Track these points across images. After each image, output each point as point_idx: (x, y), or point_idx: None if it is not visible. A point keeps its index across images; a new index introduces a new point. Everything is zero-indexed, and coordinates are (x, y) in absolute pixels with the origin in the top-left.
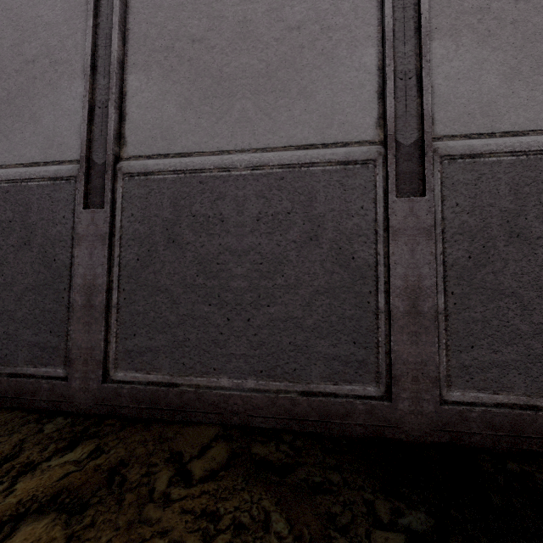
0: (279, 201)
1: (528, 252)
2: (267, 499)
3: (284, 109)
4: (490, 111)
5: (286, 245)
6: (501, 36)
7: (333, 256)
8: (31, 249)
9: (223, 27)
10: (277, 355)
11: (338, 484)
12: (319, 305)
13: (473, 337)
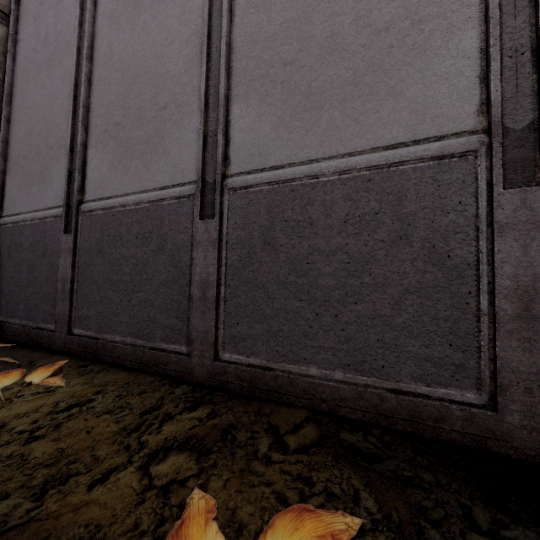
0: (366, 202)
1: None
2: (356, 479)
3: (372, 111)
4: None
5: (373, 245)
6: None
7: (425, 255)
8: (164, 253)
9: (312, 46)
10: (365, 350)
11: (429, 482)
12: (409, 304)
13: None
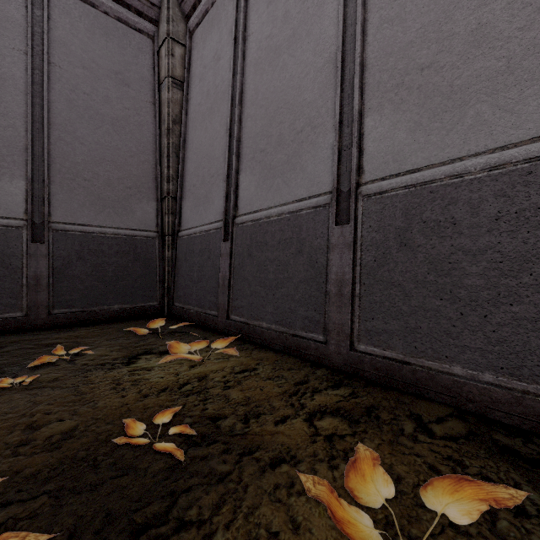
0: (525, 197)
1: None
2: (516, 473)
3: (532, 98)
4: None
5: (535, 242)
6: None
7: None
8: (303, 255)
9: (453, 44)
10: (523, 355)
11: None
12: None
13: None
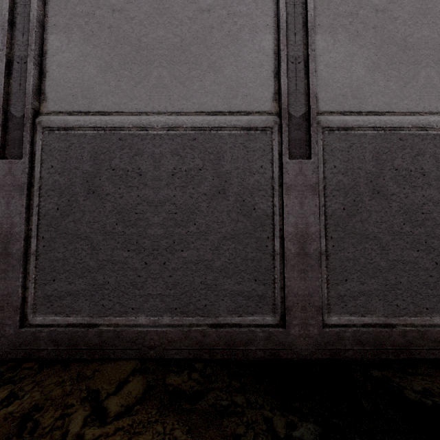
0: (192, 159)
1: (385, 205)
2: (179, 428)
3: (196, 79)
4: (358, 94)
5: (198, 197)
6: (366, 37)
7: (238, 207)
8: None
9: (141, 1)
10: (190, 293)
11: (242, 405)
12: (226, 249)
13: (346, 272)
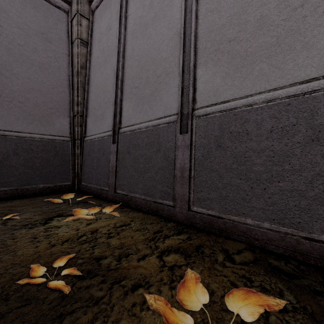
0: (286, 118)
1: None
2: (280, 284)
3: (290, 61)
4: None
5: (292, 145)
6: None
7: None
8: (160, 153)
9: (247, 27)
10: (285, 211)
11: None
12: (320, 183)
13: None
